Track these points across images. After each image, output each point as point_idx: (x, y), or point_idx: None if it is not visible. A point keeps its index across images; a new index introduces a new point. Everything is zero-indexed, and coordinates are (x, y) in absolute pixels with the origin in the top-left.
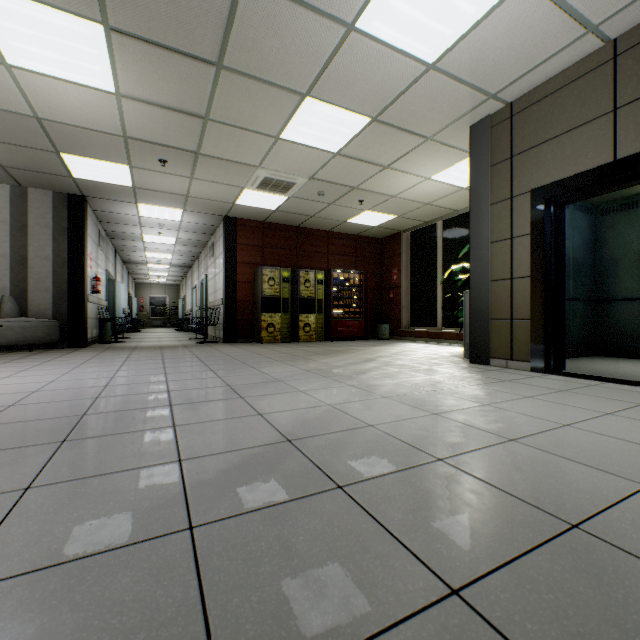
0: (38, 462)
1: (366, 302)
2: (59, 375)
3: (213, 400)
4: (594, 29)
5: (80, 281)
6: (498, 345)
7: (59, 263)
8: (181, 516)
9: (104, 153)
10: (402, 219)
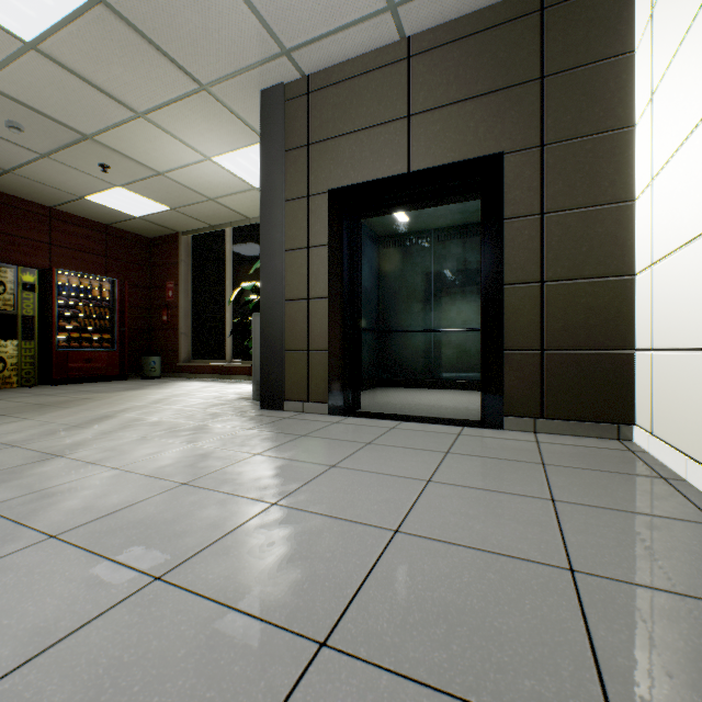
0: None
1: (123, 325)
2: None
3: None
4: (394, 9)
5: None
6: (294, 383)
7: None
8: None
9: None
10: (179, 214)
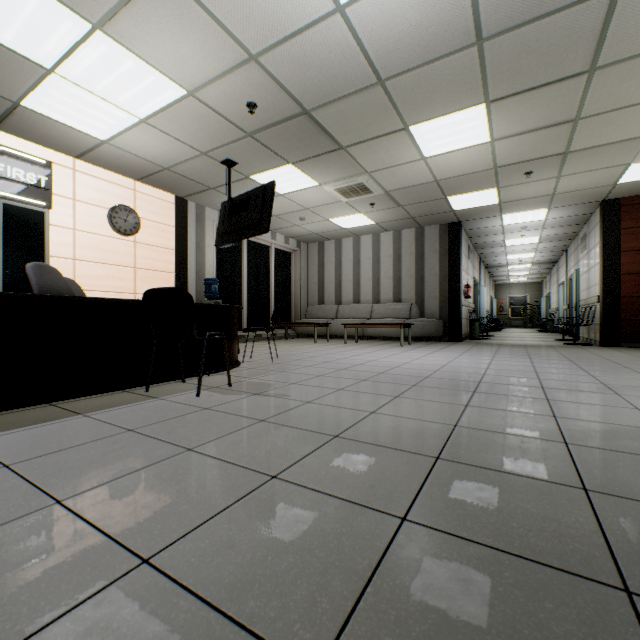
0: (465, 397)
1: None
2: (452, 358)
3: (583, 391)
4: None
5: (456, 289)
6: None
7: (442, 277)
8: (557, 437)
9: (477, 186)
10: None
